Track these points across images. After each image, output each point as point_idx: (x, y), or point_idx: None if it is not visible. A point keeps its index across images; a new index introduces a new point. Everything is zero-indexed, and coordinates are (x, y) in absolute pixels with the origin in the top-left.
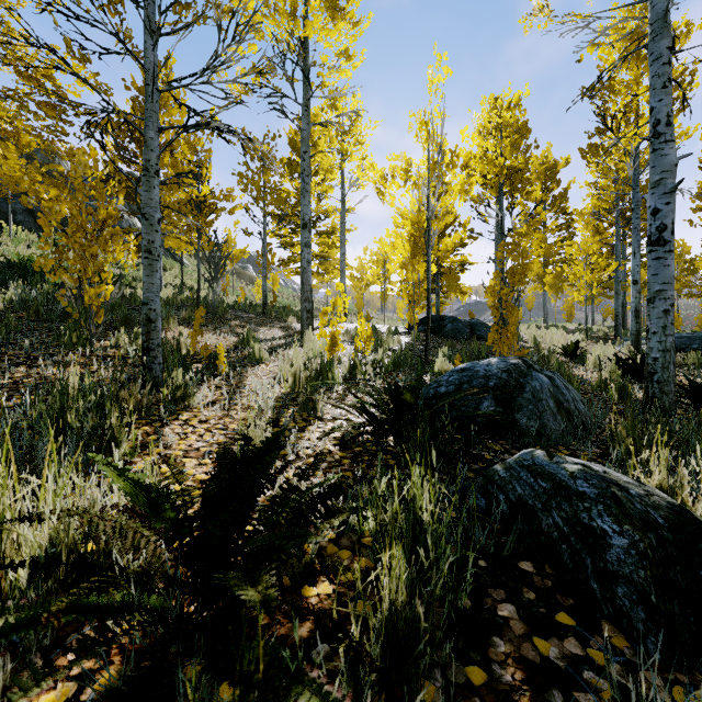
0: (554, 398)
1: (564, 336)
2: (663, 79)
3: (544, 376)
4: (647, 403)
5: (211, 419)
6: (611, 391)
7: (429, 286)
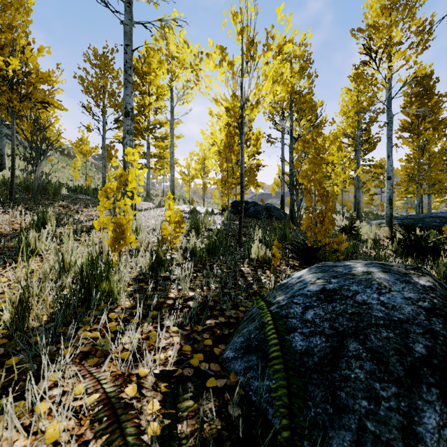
0: None
1: None
2: None
3: None
4: None
5: None
6: None
7: (242, 171)
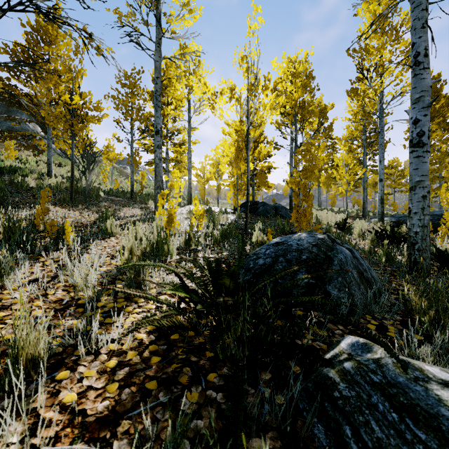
0: (356, 269)
1: (334, 215)
2: (422, 21)
3: (346, 249)
4: (410, 265)
5: (16, 303)
6: (381, 256)
7: (248, 178)
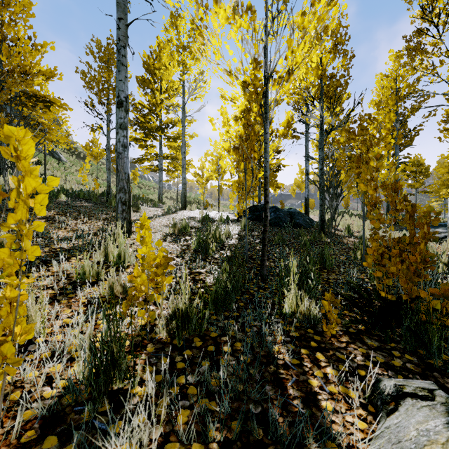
0: None
1: (367, 224)
2: None
3: None
4: None
5: None
6: None
7: (267, 173)
